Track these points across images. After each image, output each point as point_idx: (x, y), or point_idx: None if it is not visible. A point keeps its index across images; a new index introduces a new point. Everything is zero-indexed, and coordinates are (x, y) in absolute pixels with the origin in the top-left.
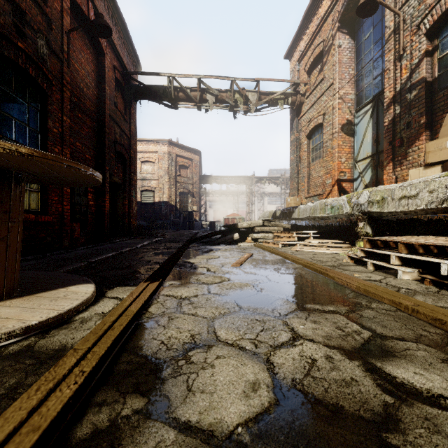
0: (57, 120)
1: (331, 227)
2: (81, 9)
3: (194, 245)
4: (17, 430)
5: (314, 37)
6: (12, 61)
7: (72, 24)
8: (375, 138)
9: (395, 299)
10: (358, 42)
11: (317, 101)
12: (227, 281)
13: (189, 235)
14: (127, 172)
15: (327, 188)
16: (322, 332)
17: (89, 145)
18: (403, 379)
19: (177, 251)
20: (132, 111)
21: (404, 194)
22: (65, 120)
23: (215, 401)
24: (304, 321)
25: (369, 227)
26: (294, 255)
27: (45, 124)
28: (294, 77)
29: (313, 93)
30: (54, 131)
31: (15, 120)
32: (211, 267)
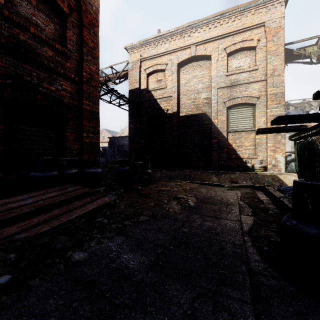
0: None
1: None
2: None
3: None
4: None
5: None
6: None
7: None
8: None
9: None
10: None
11: None
12: None
13: None
14: None
15: None
16: None
17: None
18: None
19: None
20: None
21: None
22: None
23: None
24: None
25: None
26: None
27: None
28: None
29: None
30: None
31: None
32: None
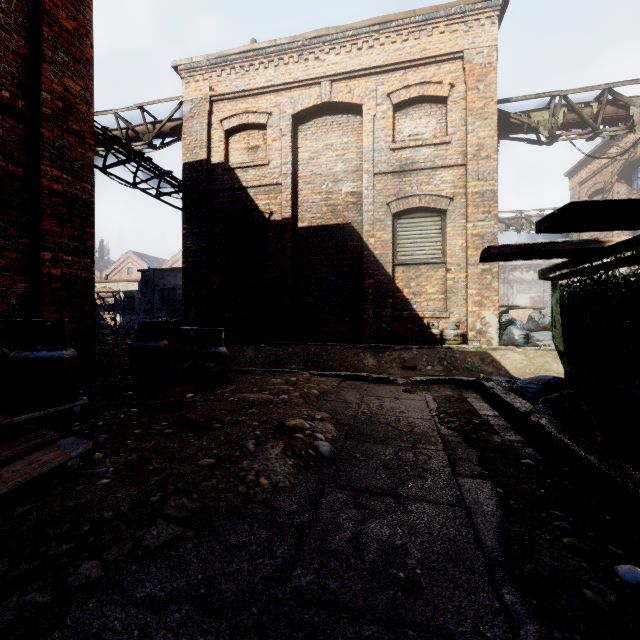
0: None
1: None
2: None
3: None
4: None
5: (595, 174)
6: None
7: None
8: None
9: None
10: (634, 189)
11: None
12: None
13: None
14: None
15: None
16: None
17: None
18: None
19: None
20: None
21: None
22: None
23: None
24: None
25: None
26: None
27: None
28: (574, 196)
29: None
30: None
31: None
32: None
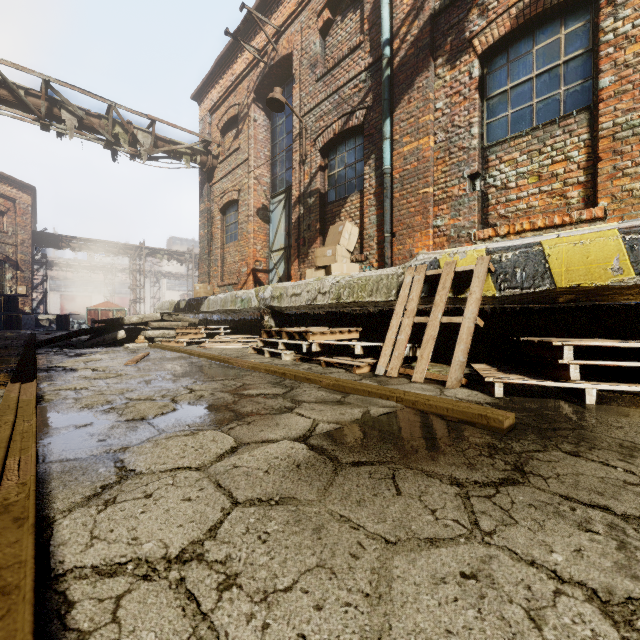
0: None
1: (244, 322)
2: None
3: (44, 350)
4: (12, 434)
5: (229, 93)
6: None
7: None
8: (288, 231)
9: (267, 368)
10: (274, 124)
11: (232, 172)
12: (124, 375)
13: (19, 338)
14: None
15: (243, 277)
16: (212, 387)
17: None
18: (248, 393)
19: (24, 357)
20: None
21: (294, 293)
22: None
23: (142, 412)
24: (200, 385)
25: (273, 321)
26: (201, 351)
27: None
28: (205, 129)
29: (228, 160)
30: None
31: None
32: (96, 367)
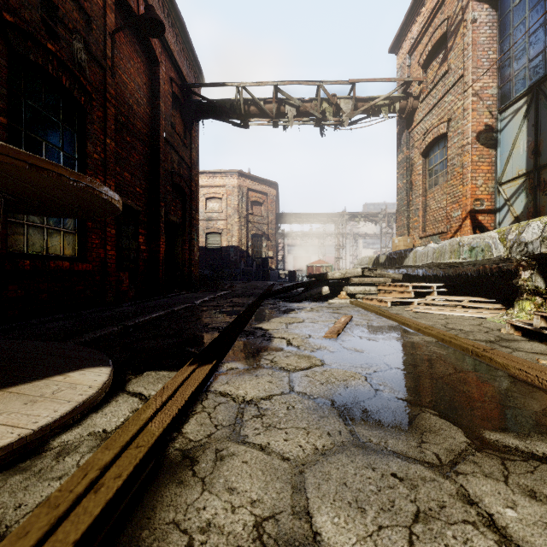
0: (98, 144)
1: (465, 279)
2: (129, 5)
3: (268, 301)
4: None
5: (433, 15)
6: (40, 68)
7: (119, 25)
8: (532, 148)
9: None
10: (503, 11)
11: (438, 104)
12: (319, 365)
13: (263, 288)
14: (187, 209)
15: (454, 223)
16: None
17: (141, 176)
18: None
19: (245, 311)
20: (193, 134)
21: None
22: (109, 144)
23: None
24: (506, 491)
25: (541, 279)
26: (414, 319)
27: (83, 149)
28: (403, 75)
29: (432, 93)
30: (95, 158)
31: (45, 142)
32: (292, 337)
